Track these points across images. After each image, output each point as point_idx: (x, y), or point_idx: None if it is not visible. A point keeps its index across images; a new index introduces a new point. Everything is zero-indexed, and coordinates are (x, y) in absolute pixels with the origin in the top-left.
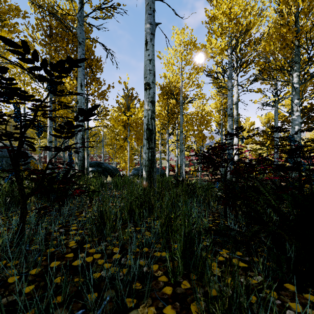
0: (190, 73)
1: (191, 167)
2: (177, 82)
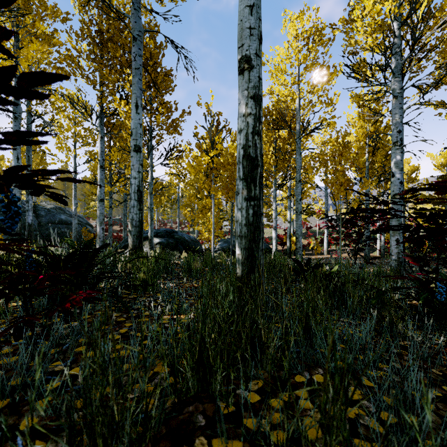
0: (312, 84)
1: (309, 239)
2: (292, 99)
